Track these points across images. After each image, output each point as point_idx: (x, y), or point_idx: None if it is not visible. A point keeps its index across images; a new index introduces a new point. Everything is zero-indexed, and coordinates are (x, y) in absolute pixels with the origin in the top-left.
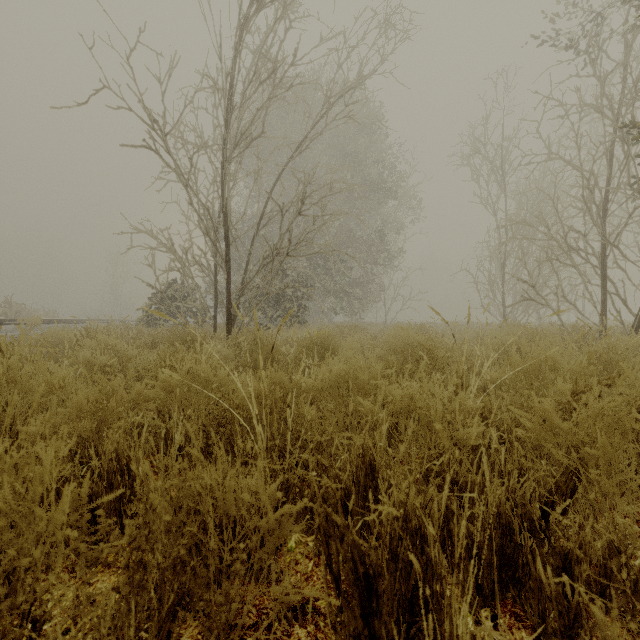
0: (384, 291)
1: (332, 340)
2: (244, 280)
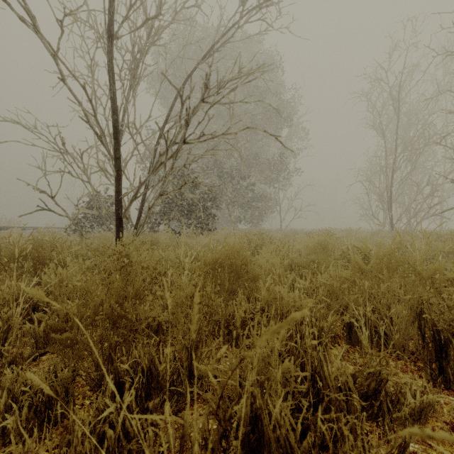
0: (279, 204)
1: (245, 259)
2: (146, 185)
